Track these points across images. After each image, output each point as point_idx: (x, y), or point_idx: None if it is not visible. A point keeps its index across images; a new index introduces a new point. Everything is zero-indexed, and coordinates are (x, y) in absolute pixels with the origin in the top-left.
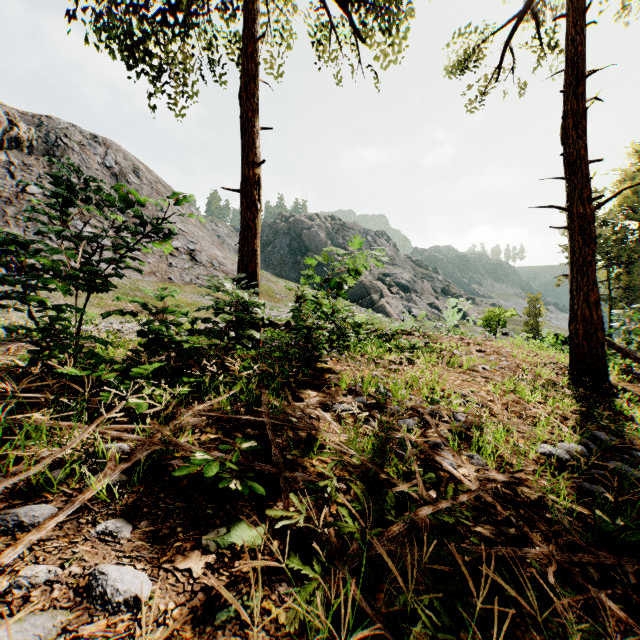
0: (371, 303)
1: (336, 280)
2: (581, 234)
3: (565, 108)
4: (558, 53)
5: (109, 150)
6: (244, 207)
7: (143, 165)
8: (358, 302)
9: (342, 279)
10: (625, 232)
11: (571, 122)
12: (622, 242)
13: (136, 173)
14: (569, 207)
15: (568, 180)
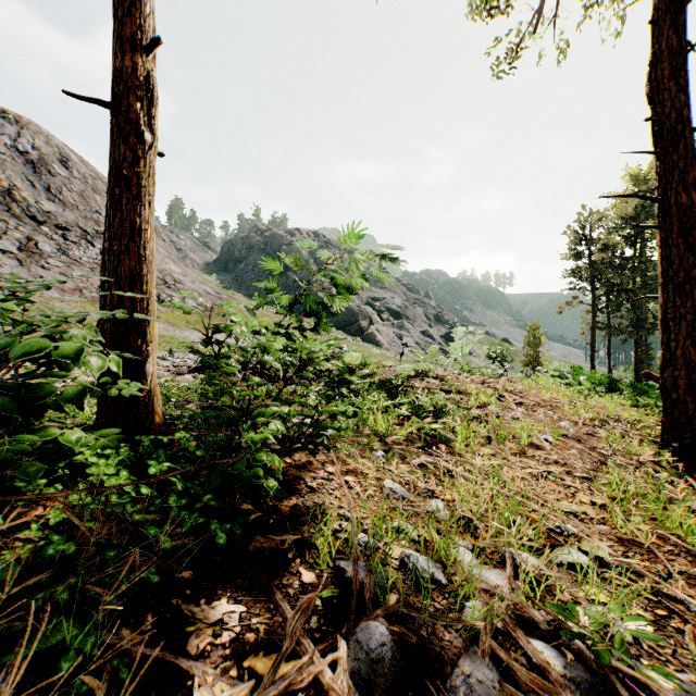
0: (359, 331)
1: (313, 297)
2: (682, 236)
3: (654, 50)
4: (613, 2)
5: (24, 130)
6: (114, 135)
7: (76, 155)
8: (345, 329)
9: (324, 296)
10: (624, 258)
11: (665, 69)
12: (621, 268)
13: (64, 163)
14: (660, 196)
15: (659, 156)
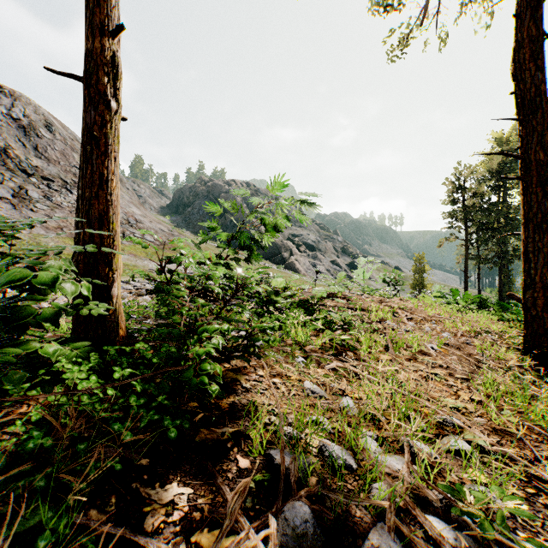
0: (282, 260)
1: (246, 234)
2: (540, 185)
3: (517, 38)
4: (484, 0)
5: (17, 102)
6: (86, 103)
7: (58, 121)
8: (270, 259)
9: (255, 233)
10: (490, 203)
11: (526, 53)
12: (488, 211)
13: (48, 128)
14: (522, 154)
15: (521, 122)
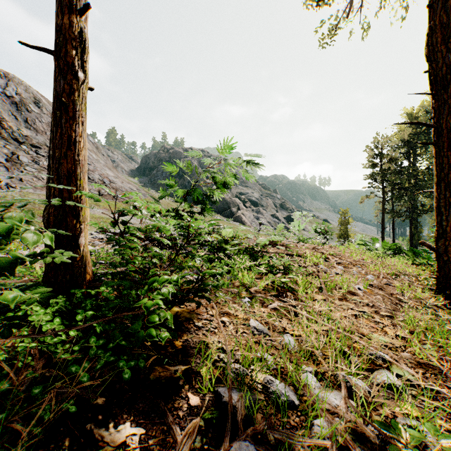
0: (231, 214)
1: (199, 190)
2: (450, 149)
3: (431, 24)
4: None
5: (11, 82)
6: (56, 73)
7: (45, 99)
8: (221, 213)
9: (207, 190)
10: (403, 167)
11: (439, 36)
12: (401, 174)
13: (37, 104)
14: (435, 123)
15: (434, 96)
